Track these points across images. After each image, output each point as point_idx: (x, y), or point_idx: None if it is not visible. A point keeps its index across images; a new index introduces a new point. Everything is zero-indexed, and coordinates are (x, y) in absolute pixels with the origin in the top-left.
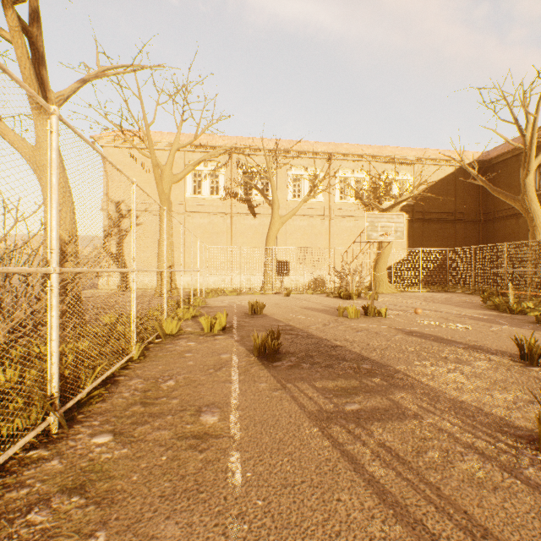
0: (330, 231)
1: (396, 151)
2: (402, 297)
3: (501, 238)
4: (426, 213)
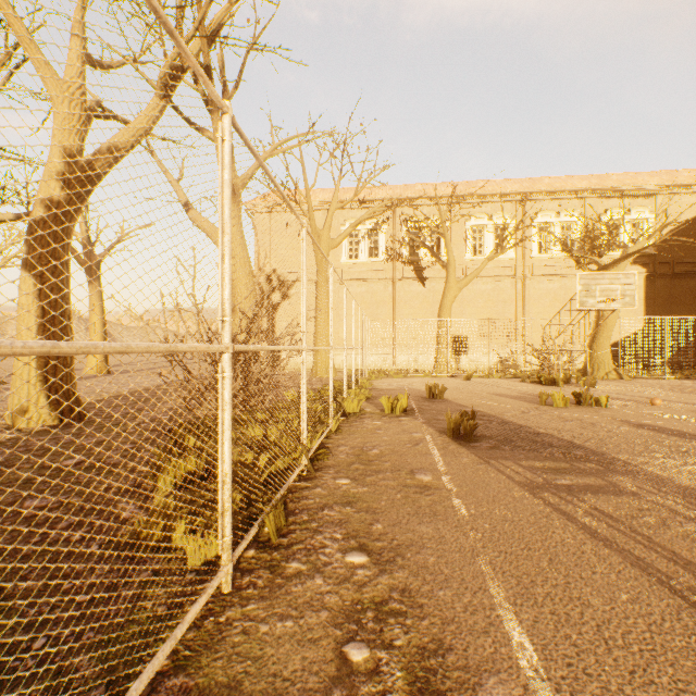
0: (523, 296)
1: (625, 180)
2: (634, 385)
3: None
4: (677, 264)
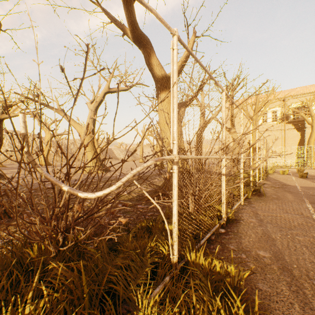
0: None
1: None
2: None
3: None
4: None
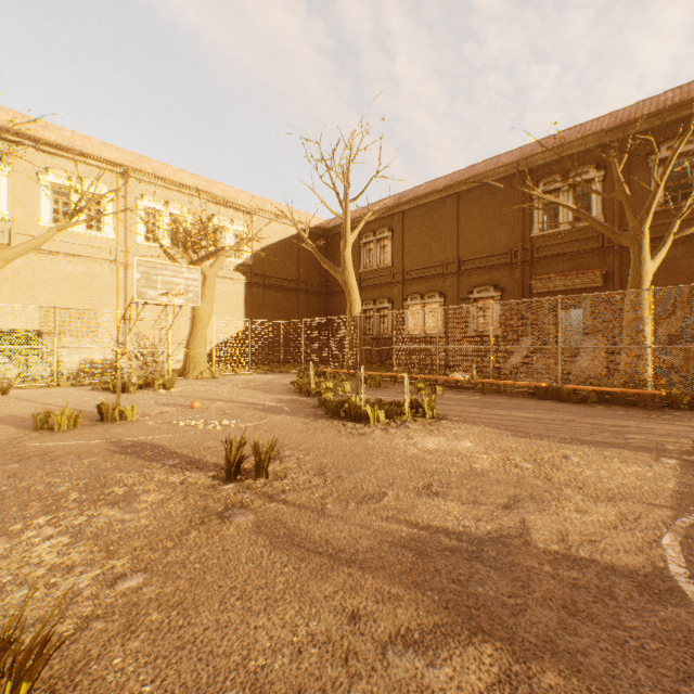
0: (127, 286)
1: (230, 192)
2: (216, 384)
3: (340, 313)
4: (268, 277)
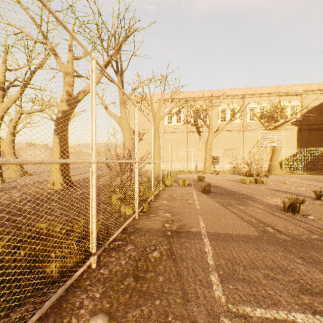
0: (243, 139)
1: (288, 88)
2: (286, 177)
3: None
4: (311, 125)
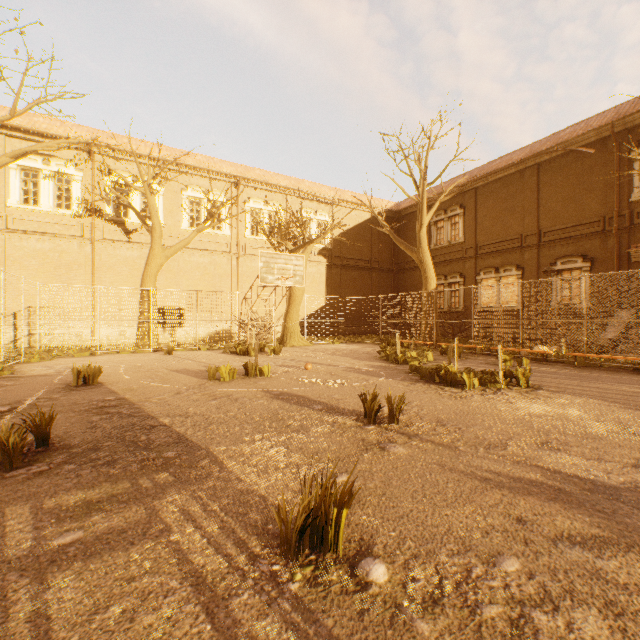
0: (238, 272)
1: (314, 188)
2: (310, 351)
3: (410, 289)
4: (345, 259)
